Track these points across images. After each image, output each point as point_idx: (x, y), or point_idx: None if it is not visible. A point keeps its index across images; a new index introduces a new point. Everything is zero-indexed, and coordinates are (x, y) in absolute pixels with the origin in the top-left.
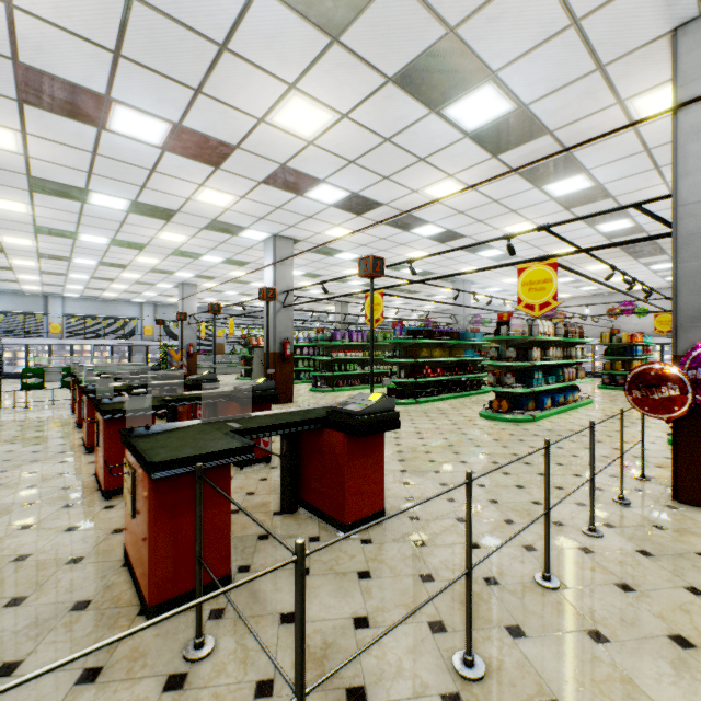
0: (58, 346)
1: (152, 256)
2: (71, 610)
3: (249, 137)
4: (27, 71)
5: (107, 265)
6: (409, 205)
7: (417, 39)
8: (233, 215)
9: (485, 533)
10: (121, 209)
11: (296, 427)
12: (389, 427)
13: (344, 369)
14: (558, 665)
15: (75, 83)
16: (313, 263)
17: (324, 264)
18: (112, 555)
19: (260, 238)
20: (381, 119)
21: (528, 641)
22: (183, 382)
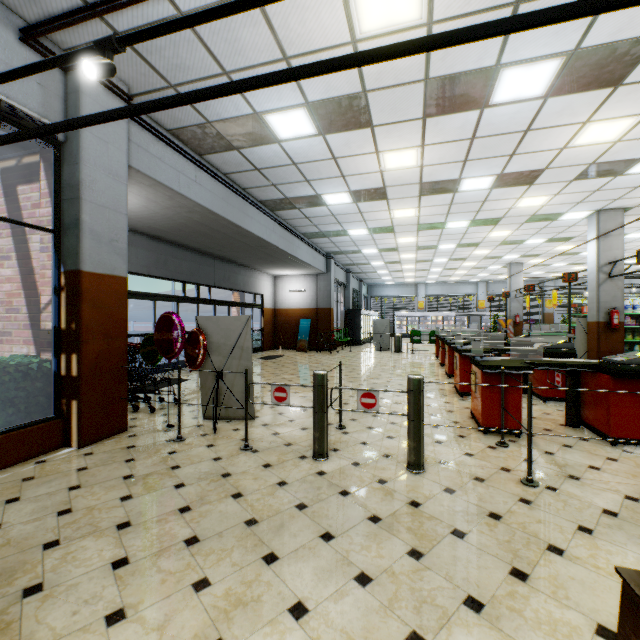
0: (422, 317)
1: (484, 249)
2: (452, 422)
3: (554, 160)
4: (424, 184)
5: (453, 260)
6: None
7: None
8: (549, 207)
9: None
10: (463, 227)
11: (570, 368)
12: None
13: None
14: None
15: (444, 180)
16: None
17: None
18: (465, 414)
19: (580, 216)
20: None
21: None
22: (504, 342)
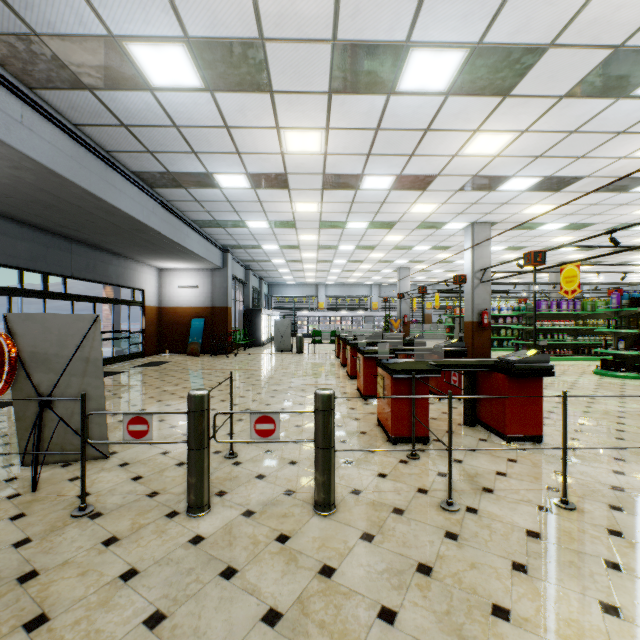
0: (322, 317)
1: (379, 252)
2: (359, 433)
3: (446, 167)
4: (328, 176)
5: (352, 262)
6: (618, 170)
7: (583, 66)
8: (437, 216)
9: (638, 470)
10: (363, 228)
11: (470, 368)
12: (541, 374)
13: (550, 339)
14: (638, 526)
15: (347, 174)
16: (514, 238)
17: (526, 237)
18: (371, 421)
19: (459, 227)
20: (561, 122)
21: (622, 513)
22: (401, 342)
